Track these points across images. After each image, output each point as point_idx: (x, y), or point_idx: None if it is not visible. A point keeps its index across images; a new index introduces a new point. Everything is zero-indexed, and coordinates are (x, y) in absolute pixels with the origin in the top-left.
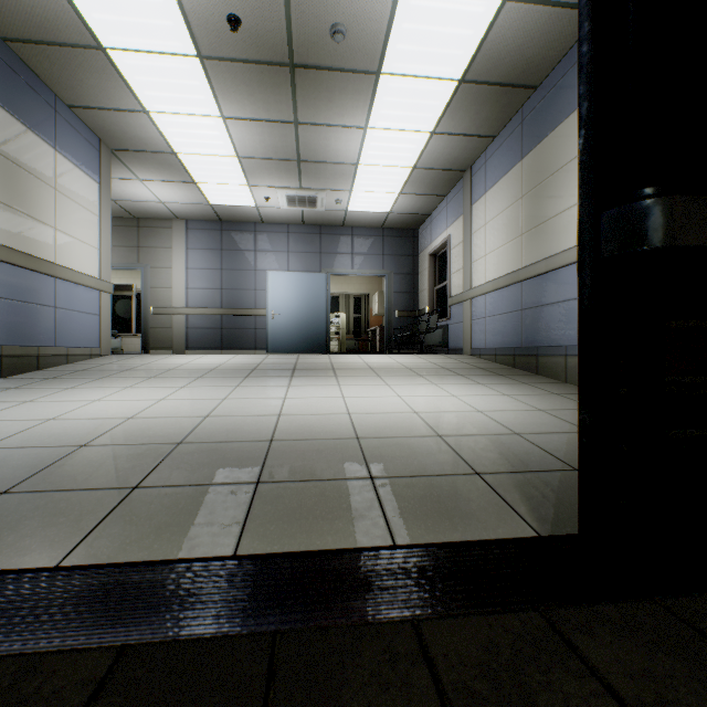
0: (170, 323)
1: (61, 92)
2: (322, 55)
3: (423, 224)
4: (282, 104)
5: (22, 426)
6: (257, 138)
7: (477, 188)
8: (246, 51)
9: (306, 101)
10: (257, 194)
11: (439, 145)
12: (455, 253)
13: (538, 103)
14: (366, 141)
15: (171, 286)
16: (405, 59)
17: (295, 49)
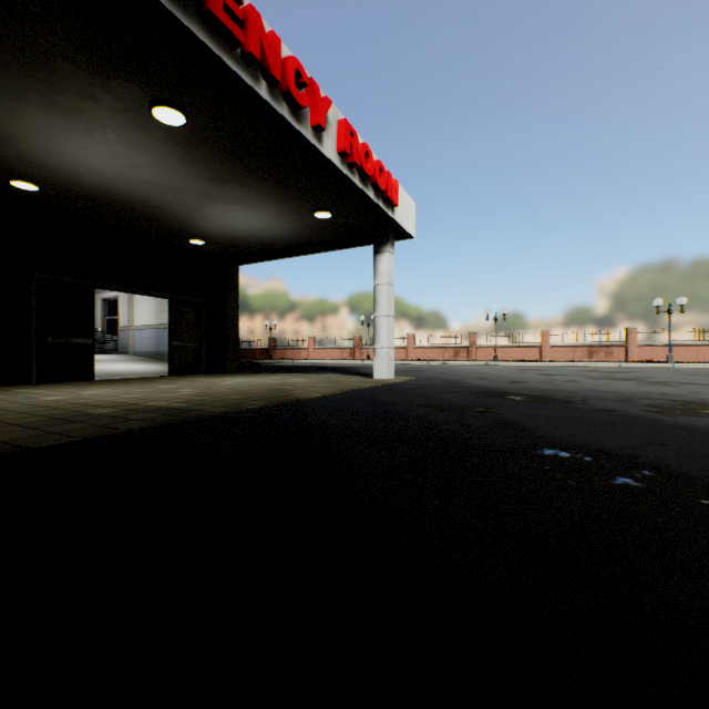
0: None
1: None
2: None
3: None
4: None
5: None
6: None
7: None
8: None
9: None
10: None
11: None
12: (124, 306)
13: None
14: None
15: None
16: None
17: None
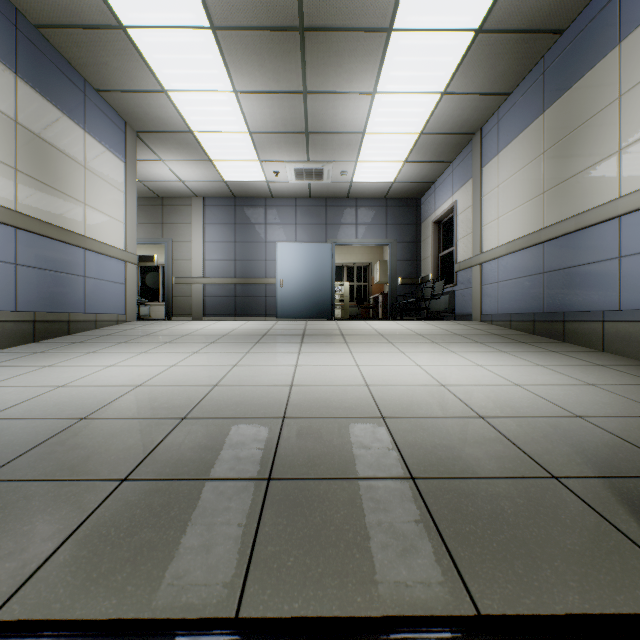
0: (190, 292)
1: (89, 76)
2: (332, 14)
3: (426, 193)
4: (291, 73)
5: (32, 393)
6: (268, 111)
7: (488, 149)
8: (257, 17)
9: (315, 67)
10: (267, 170)
11: (448, 107)
12: (462, 218)
13: (565, 48)
14: (373, 108)
15: (191, 258)
16: (420, 10)
17: (305, 9)
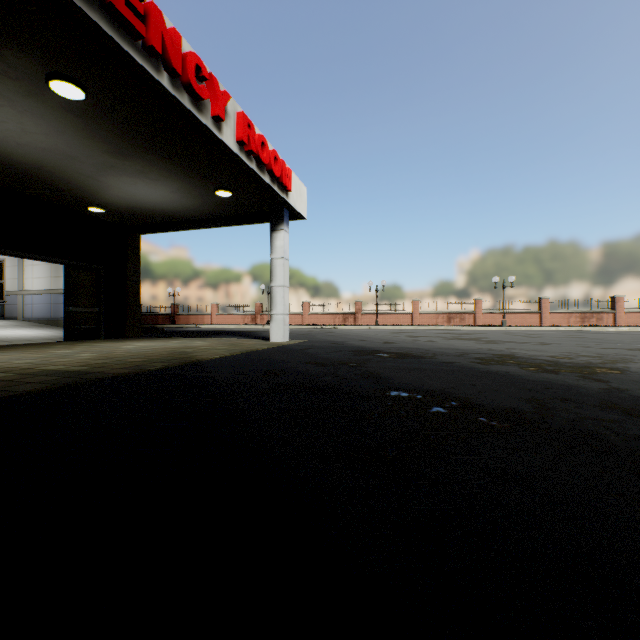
0: None
1: None
2: None
3: None
4: None
5: None
6: None
7: None
8: None
9: None
10: None
11: None
12: (12, 270)
13: None
14: None
15: None
16: None
17: None
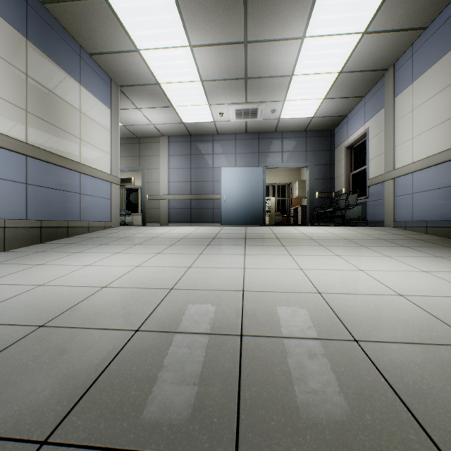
0: (158, 205)
1: (83, 43)
2: None
3: (339, 125)
4: (235, 25)
5: (12, 293)
6: (215, 62)
7: (401, 81)
8: None
9: (255, 18)
10: (215, 112)
11: (367, 45)
12: (374, 142)
13: None
14: (301, 52)
15: (159, 181)
16: None
17: None
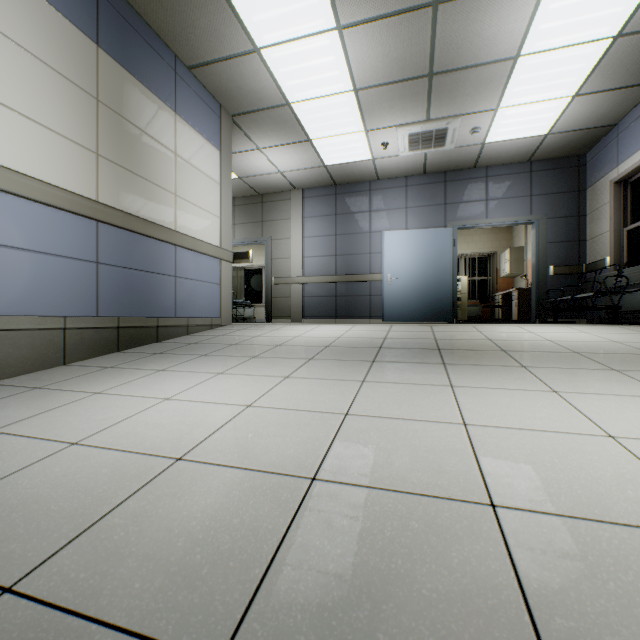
0: (288, 292)
1: (179, 50)
2: None
3: (598, 144)
4: None
5: (20, 460)
6: (379, 51)
7: None
8: None
9: None
10: (374, 142)
11: None
12: None
13: None
14: (542, 4)
15: (289, 256)
16: None
17: None
